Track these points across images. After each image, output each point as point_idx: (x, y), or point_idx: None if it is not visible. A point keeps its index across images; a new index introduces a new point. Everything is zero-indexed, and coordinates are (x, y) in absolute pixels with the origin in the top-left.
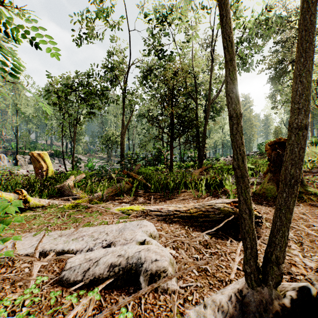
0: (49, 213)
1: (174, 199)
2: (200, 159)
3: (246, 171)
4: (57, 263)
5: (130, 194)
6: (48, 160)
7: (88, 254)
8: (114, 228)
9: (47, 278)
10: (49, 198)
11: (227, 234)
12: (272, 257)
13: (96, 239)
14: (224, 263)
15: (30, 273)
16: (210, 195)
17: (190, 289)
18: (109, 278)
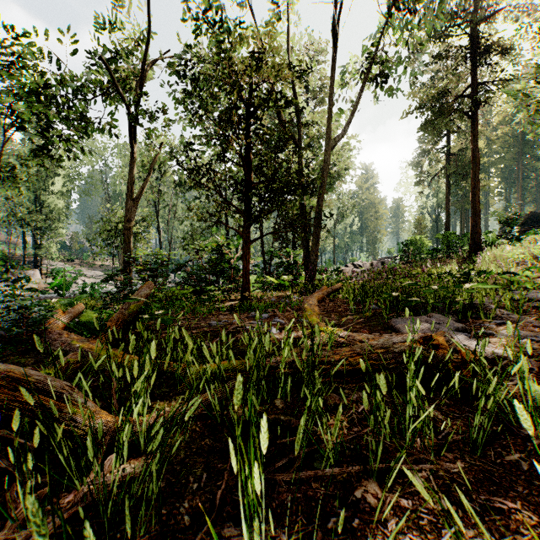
0: None
1: None
2: (309, 270)
3: None
4: None
5: None
6: None
7: None
8: None
9: None
10: None
11: None
12: None
13: None
14: None
15: None
16: None
17: None
18: None
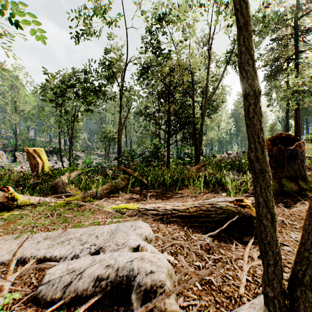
0: (38, 212)
1: (171, 196)
2: (197, 156)
3: (267, 164)
4: (37, 272)
5: (126, 191)
6: (44, 156)
7: (72, 263)
8: (105, 230)
9: (20, 295)
10: (42, 195)
11: (230, 236)
12: (304, 279)
13: (84, 243)
14: (231, 272)
15: (2, 286)
16: (209, 192)
17: (192, 311)
18: (94, 296)
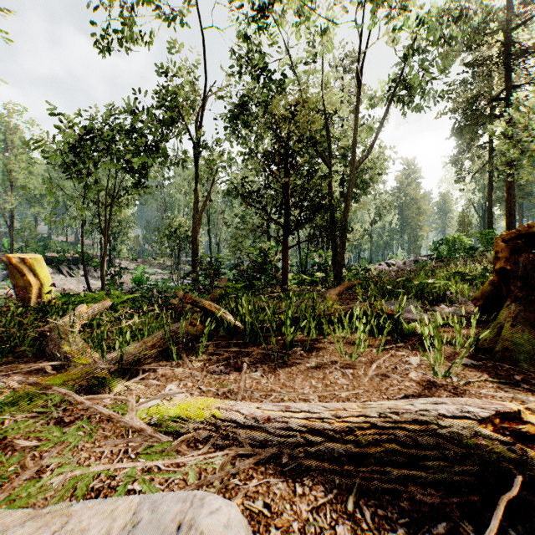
0: None
1: (296, 366)
2: (337, 269)
3: None
4: None
5: (196, 351)
6: (44, 271)
7: None
8: None
9: None
10: (7, 360)
11: None
12: None
13: None
14: None
15: None
16: (378, 352)
17: None
18: None
